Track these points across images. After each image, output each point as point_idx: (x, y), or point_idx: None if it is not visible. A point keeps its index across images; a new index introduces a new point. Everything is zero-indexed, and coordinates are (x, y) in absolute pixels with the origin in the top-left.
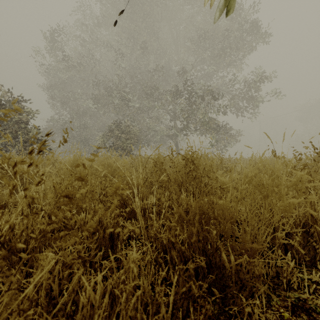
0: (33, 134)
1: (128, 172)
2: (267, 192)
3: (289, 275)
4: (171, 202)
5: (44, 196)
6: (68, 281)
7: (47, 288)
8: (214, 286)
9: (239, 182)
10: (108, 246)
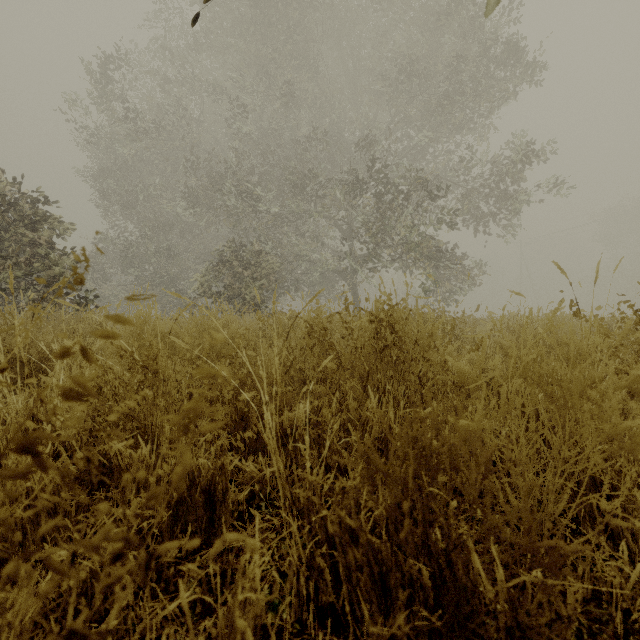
0: (63, 268)
1: (224, 369)
2: (568, 399)
3: (628, 601)
4: (344, 418)
5: (7, 427)
6: (103, 613)
7: (51, 632)
8: (452, 634)
9: (498, 373)
10: (202, 521)
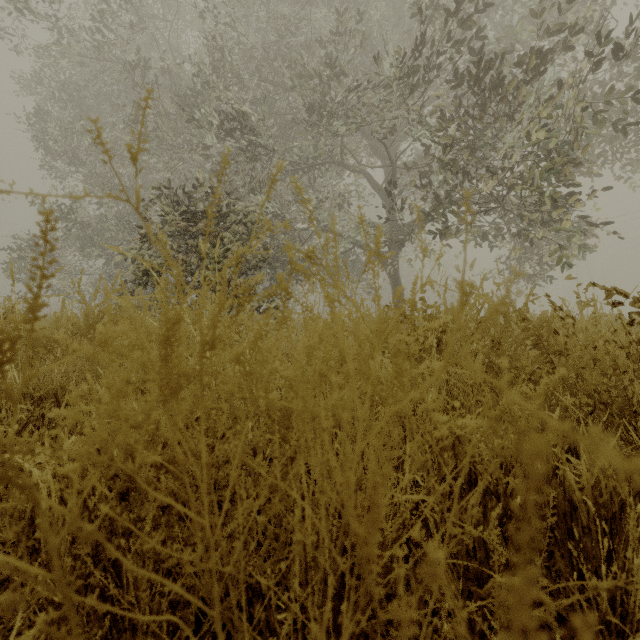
0: None
1: None
2: None
3: None
4: None
5: None
6: None
7: None
8: None
9: None
10: None
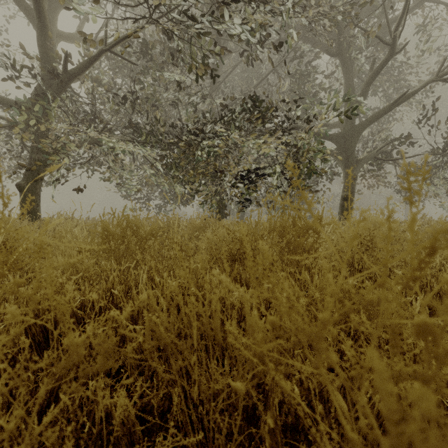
0: None
1: None
2: None
3: None
4: None
5: None
6: None
7: None
8: None
9: None
10: None
